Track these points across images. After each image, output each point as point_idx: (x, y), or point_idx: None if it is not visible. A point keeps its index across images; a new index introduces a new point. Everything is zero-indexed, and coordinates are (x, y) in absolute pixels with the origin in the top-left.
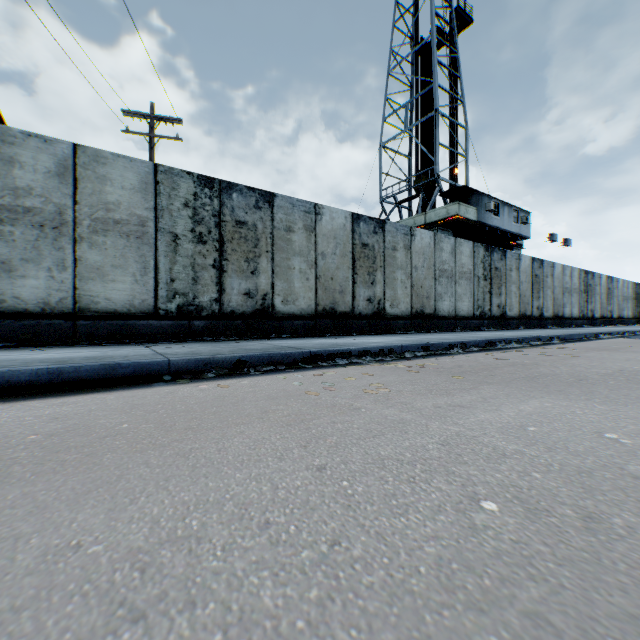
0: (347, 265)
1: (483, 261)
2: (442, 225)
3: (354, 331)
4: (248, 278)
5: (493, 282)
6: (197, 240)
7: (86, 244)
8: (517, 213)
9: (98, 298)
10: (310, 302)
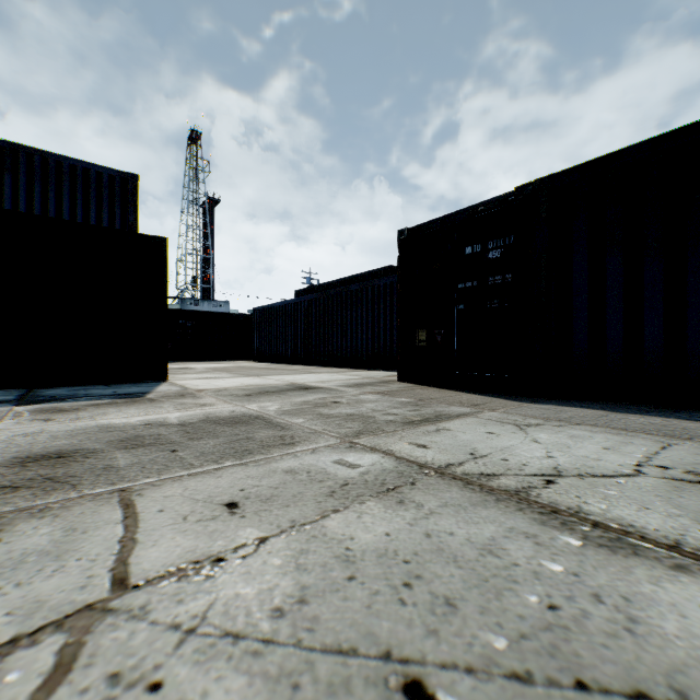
0: None
1: None
2: None
3: None
4: None
5: None
6: None
7: None
8: (218, 303)
9: None
10: None
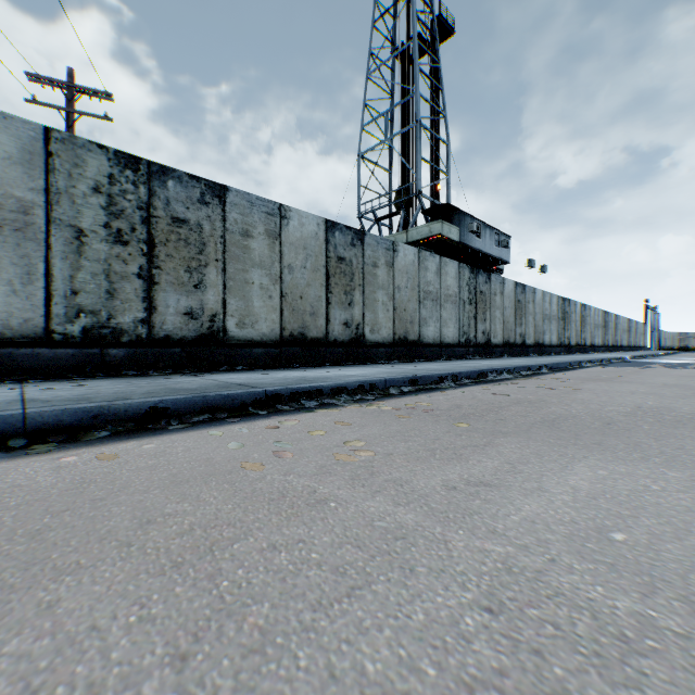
0: (320, 282)
1: (469, 284)
2: (425, 245)
3: (328, 361)
4: (190, 293)
5: (478, 307)
6: (114, 239)
7: None
8: (499, 236)
9: None
10: (274, 325)
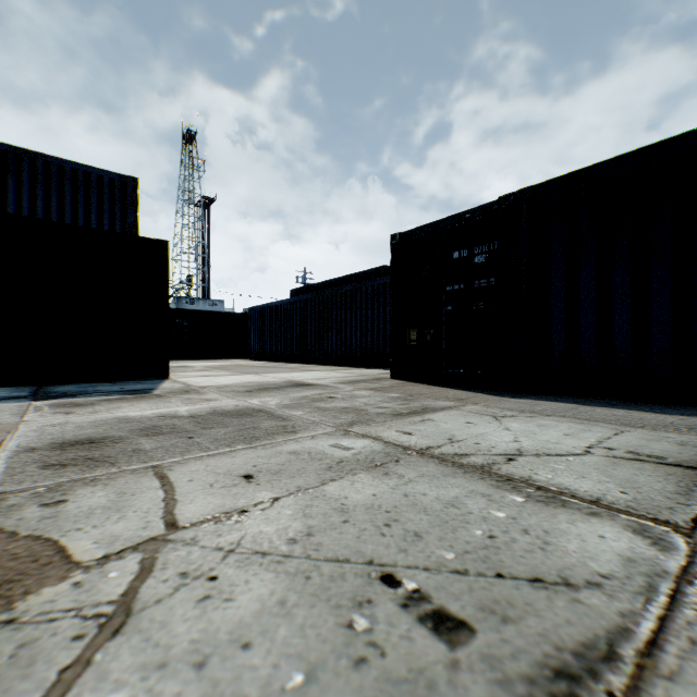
0: None
1: None
2: None
3: None
4: None
5: None
6: None
7: None
8: (213, 302)
9: None
10: None
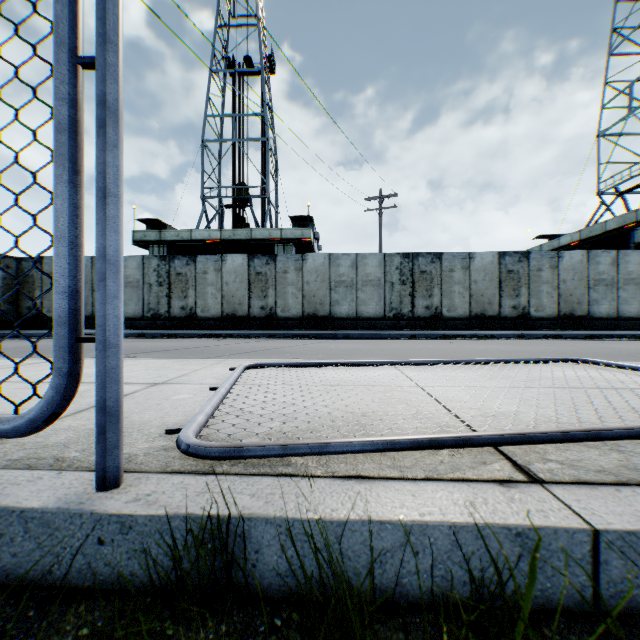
0: (494, 286)
1: None
2: None
3: (499, 328)
4: (427, 299)
5: None
6: (402, 284)
7: (360, 291)
8: None
9: (364, 312)
10: (465, 310)
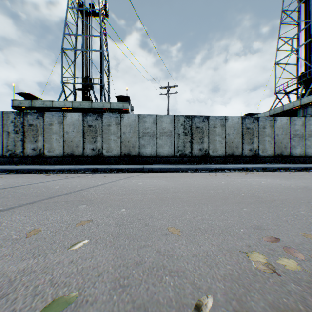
0: (239, 137)
1: None
2: (311, 105)
3: (242, 162)
4: (200, 144)
5: None
6: (185, 134)
7: (158, 139)
8: None
9: (161, 152)
10: (223, 151)
